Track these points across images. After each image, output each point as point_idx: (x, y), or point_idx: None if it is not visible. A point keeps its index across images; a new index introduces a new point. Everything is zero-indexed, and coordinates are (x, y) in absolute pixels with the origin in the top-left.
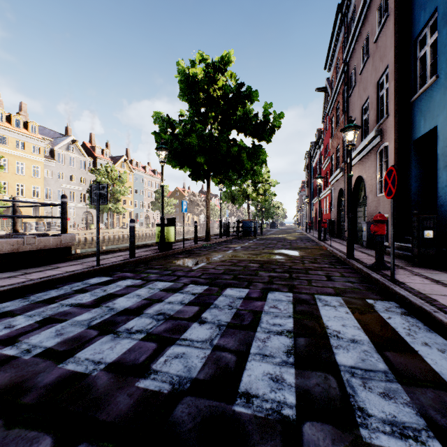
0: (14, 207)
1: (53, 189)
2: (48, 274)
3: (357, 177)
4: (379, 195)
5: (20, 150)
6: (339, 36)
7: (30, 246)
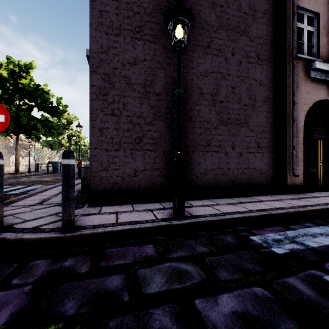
0: None
1: None
2: None
3: None
4: None
5: None
6: None
7: None
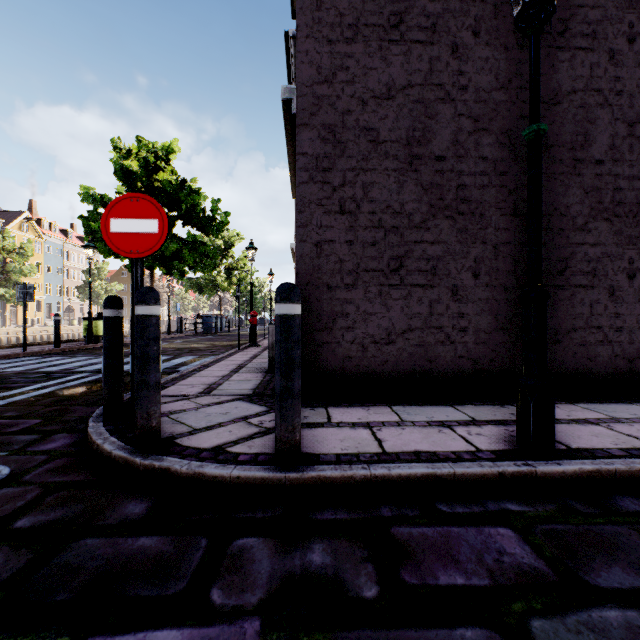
0: None
1: None
2: None
3: None
4: None
5: None
6: None
7: None
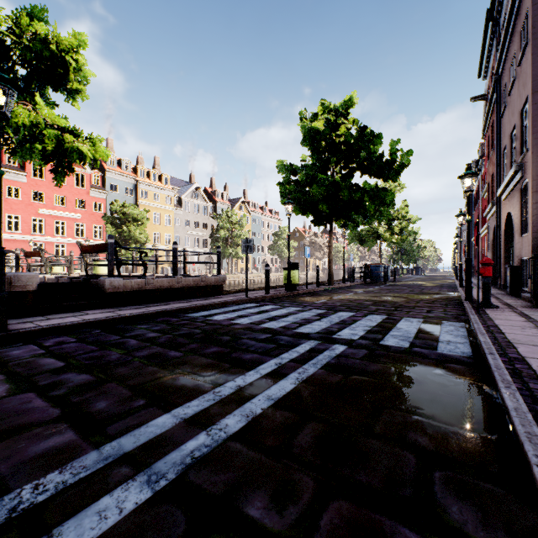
0: (184, 255)
1: (181, 236)
2: (221, 300)
3: (508, 214)
4: (522, 236)
5: (156, 202)
6: (493, 41)
7: (202, 283)
